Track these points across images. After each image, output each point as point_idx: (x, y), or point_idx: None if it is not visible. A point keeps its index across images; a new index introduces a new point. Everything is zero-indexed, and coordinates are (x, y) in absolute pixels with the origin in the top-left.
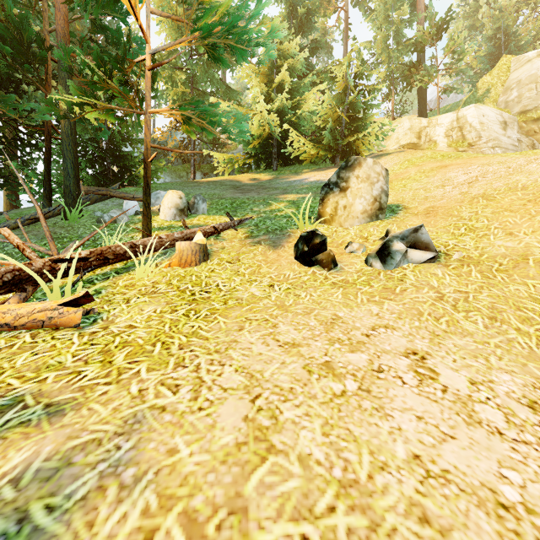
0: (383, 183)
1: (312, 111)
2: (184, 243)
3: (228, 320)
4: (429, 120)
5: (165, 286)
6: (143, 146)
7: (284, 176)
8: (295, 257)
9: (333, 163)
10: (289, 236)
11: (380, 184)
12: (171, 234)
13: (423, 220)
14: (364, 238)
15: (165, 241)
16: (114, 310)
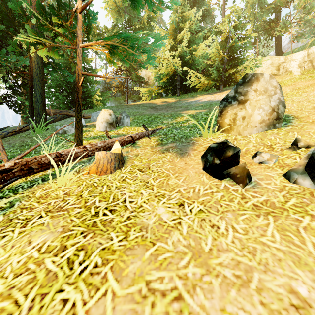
0: (280, 95)
1: (203, 55)
2: (101, 153)
3: (120, 287)
4: (286, 57)
5: (74, 199)
6: (99, 86)
7: (185, 99)
8: (204, 168)
9: (218, 89)
10: (194, 144)
11: (277, 96)
12: (95, 144)
13: None
14: (268, 146)
15: (89, 150)
16: (1, 239)
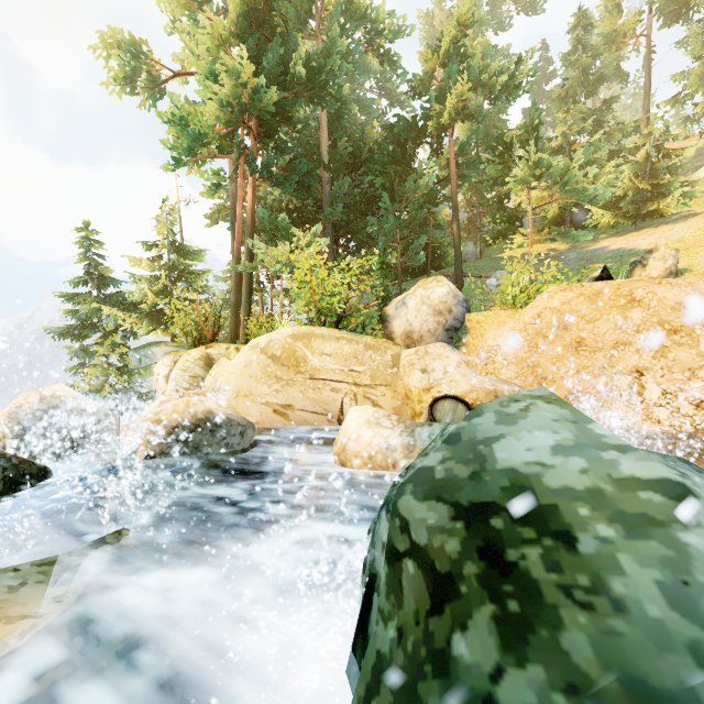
0: (672, 260)
1: (609, 181)
2: None
3: None
4: None
5: None
6: None
7: (582, 245)
8: None
9: (633, 224)
10: None
11: (670, 260)
12: None
13: (698, 278)
14: None
15: None
16: None
